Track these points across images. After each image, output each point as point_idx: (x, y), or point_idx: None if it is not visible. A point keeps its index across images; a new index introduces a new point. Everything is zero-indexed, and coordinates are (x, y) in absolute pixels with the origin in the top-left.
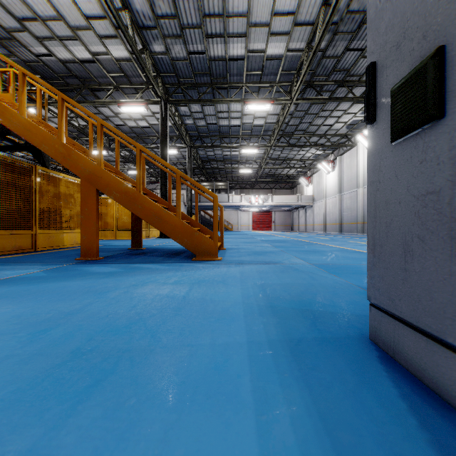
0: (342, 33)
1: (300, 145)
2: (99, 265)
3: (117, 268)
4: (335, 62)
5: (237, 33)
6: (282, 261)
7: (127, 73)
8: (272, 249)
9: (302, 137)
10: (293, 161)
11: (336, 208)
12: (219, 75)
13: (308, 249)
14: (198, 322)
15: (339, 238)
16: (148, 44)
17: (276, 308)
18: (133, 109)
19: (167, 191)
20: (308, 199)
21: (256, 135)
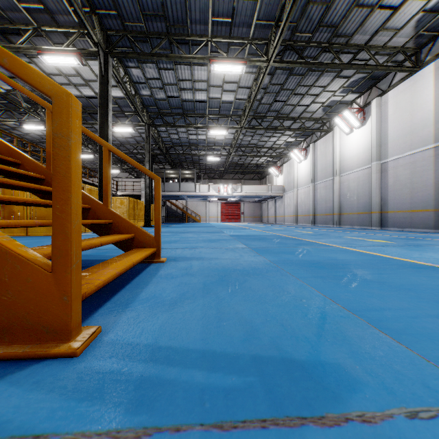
0: None
1: (273, 128)
2: None
3: None
4: (322, 12)
5: None
6: (330, 360)
7: (49, 7)
8: (254, 260)
9: (275, 120)
10: (264, 149)
11: (309, 198)
12: (177, 22)
13: (318, 259)
14: None
15: (323, 231)
16: None
17: None
18: (61, 60)
19: None
20: (278, 189)
21: (225, 115)
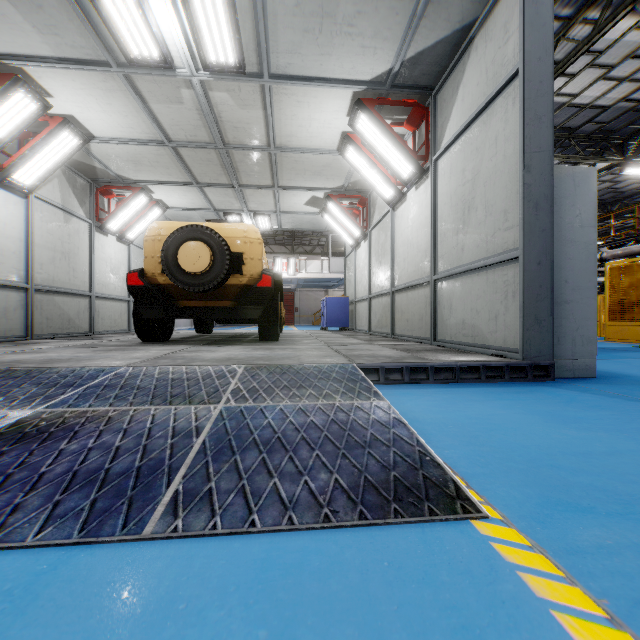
0: None
1: None
2: None
3: None
4: None
5: None
6: None
7: None
8: None
9: None
10: None
11: None
12: None
13: None
14: None
15: None
16: None
17: None
18: None
19: None
20: None
21: None
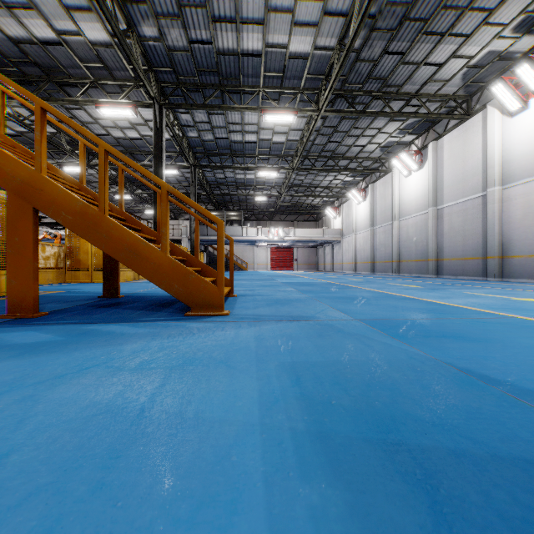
0: (380, 30)
1: (327, 169)
2: (28, 328)
3: (53, 335)
4: (370, 67)
5: (253, 20)
6: (316, 316)
7: (108, 64)
8: (298, 296)
9: (330, 160)
10: (319, 188)
11: (368, 244)
12: (230, 75)
13: (344, 295)
14: (142, 525)
15: (374, 279)
16: (135, 25)
17: (333, 443)
18: (117, 112)
19: None
20: (335, 233)
21: (276, 155)
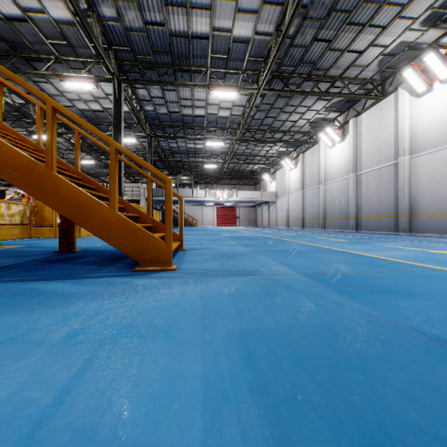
0: (311, 20)
1: (265, 140)
2: None
3: None
4: (302, 52)
5: (201, 5)
6: (260, 270)
7: (72, 42)
8: (242, 249)
9: (267, 133)
10: (258, 157)
11: (299, 204)
12: (181, 56)
13: (283, 249)
14: None
15: (305, 234)
16: (95, 6)
17: None
18: (80, 85)
19: (121, 181)
20: (271, 195)
21: (221, 128)
